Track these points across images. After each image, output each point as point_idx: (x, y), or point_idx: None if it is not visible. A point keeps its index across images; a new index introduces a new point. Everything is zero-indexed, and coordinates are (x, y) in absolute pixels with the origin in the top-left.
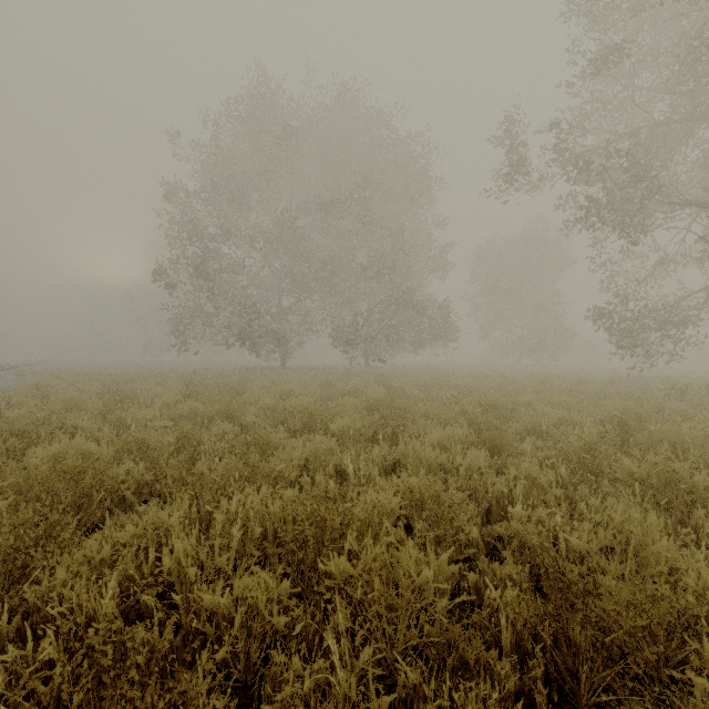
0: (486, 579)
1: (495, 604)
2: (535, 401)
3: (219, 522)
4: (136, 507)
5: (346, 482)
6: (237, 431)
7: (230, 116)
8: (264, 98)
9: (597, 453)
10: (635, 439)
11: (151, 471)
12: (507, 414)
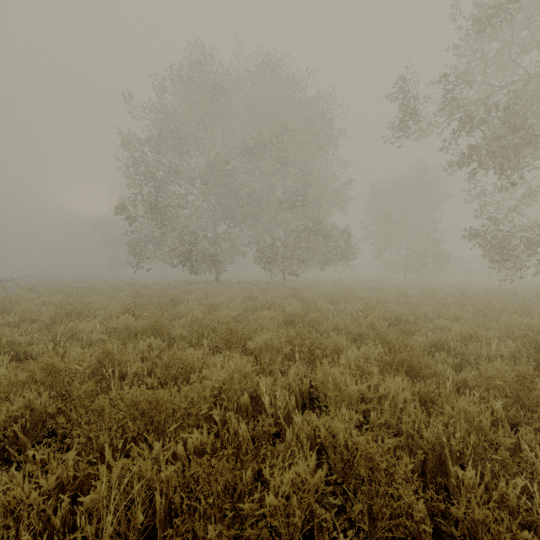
0: None
1: None
2: (431, 314)
3: (89, 505)
4: (29, 448)
5: (262, 408)
6: (163, 346)
7: (174, 79)
8: (200, 64)
9: (533, 385)
10: None
11: (60, 397)
12: (412, 328)
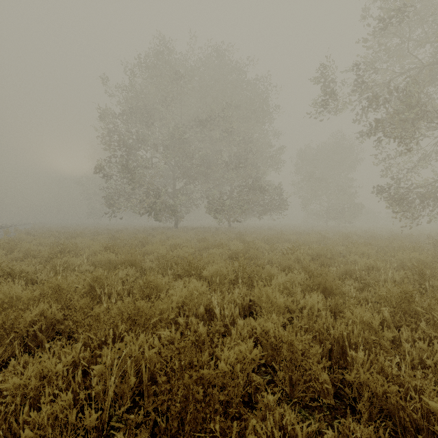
0: None
1: None
2: (345, 251)
3: (98, 372)
4: (45, 343)
5: (214, 318)
6: (137, 274)
7: (142, 66)
8: (163, 54)
9: (412, 299)
10: (433, 284)
11: (64, 309)
12: (328, 262)
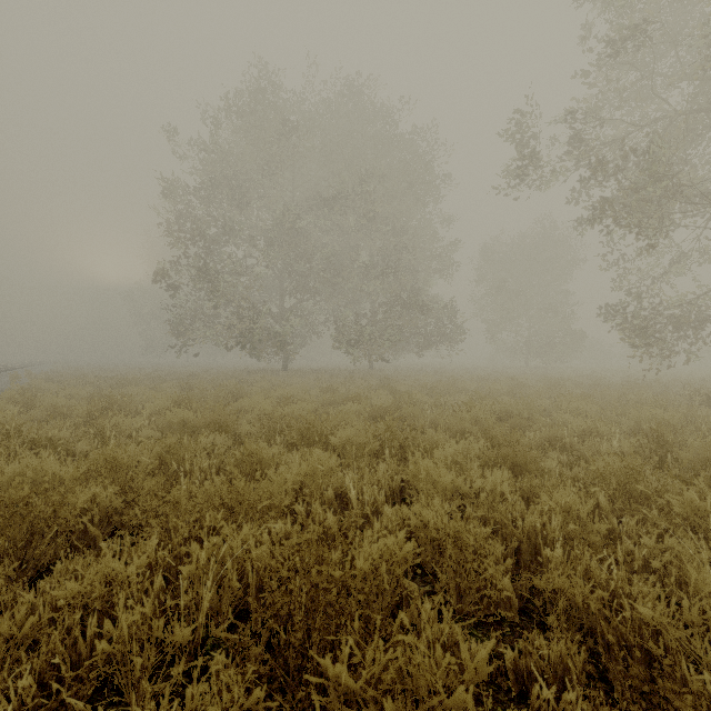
0: (533, 669)
1: (548, 708)
2: (551, 408)
3: (187, 575)
4: (100, 542)
5: (347, 506)
6: (229, 443)
7: (230, 111)
8: (264, 92)
9: (641, 476)
10: (677, 456)
11: (124, 494)
12: (524, 424)
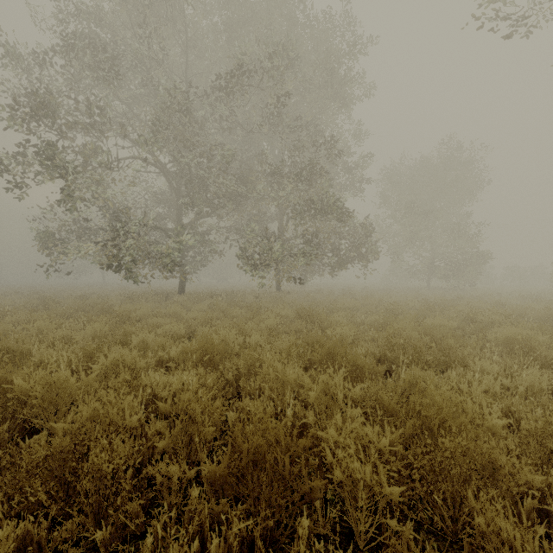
0: None
1: None
2: None
3: None
4: None
5: None
6: None
7: None
8: None
9: None
10: None
11: None
12: None
